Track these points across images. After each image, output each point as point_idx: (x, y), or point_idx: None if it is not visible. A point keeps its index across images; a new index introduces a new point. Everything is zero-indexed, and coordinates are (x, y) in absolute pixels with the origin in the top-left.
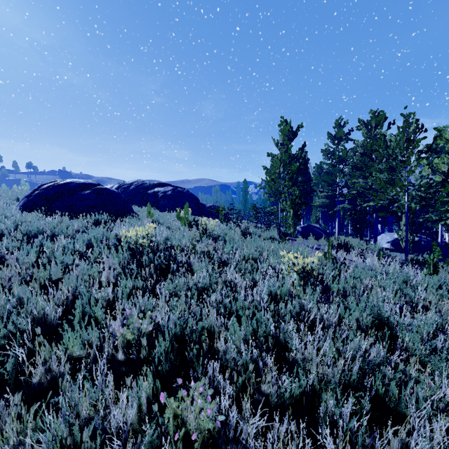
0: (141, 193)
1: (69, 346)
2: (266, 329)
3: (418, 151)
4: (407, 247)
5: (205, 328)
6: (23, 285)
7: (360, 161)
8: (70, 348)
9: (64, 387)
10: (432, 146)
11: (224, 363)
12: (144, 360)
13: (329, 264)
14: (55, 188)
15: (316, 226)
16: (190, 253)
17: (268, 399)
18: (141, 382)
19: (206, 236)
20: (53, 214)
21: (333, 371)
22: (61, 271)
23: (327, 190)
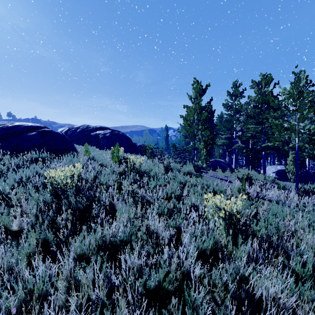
0: (85, 135)
1: None
2: None
3: (309, 101)
4: (297, 179)
5: None
6: None
7: (253, 112)
8: None
9: None
10: None
11: None
12: None
13: (245, 201)
14: (3, 130)
15: (221, 161)
16: (116, 191)
17: None
18: None
19: (133, 172)
20: None
21: None
22: None
23: (227, 133)
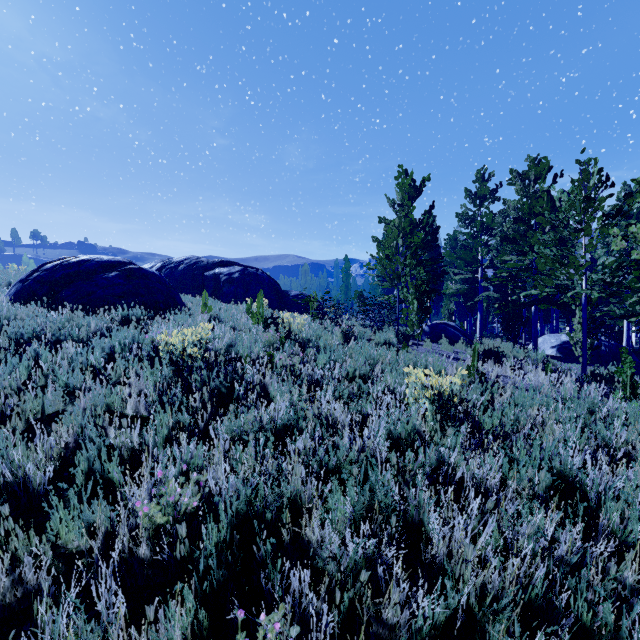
0: (195, 276)
1: (60, 532)
2: (385, 499)
3: (602, 214)
4: (585, 355)
5: (286, 498)
6: (0, 422)
7: (513, 230)
8: (63, 535)
9: (40, 617)
10: (623, 208)
11: (317, 561)
12: (184, 561)
13: (475, 385)
14: (64, 268)
15: (449, 325)
16: (265, 368)
17: (394, 633)
18: (173, 612)
19: (290, 341)
20: (59, 307)
21: (501, 577)
22: (62, 399)
23: (465, 271)
